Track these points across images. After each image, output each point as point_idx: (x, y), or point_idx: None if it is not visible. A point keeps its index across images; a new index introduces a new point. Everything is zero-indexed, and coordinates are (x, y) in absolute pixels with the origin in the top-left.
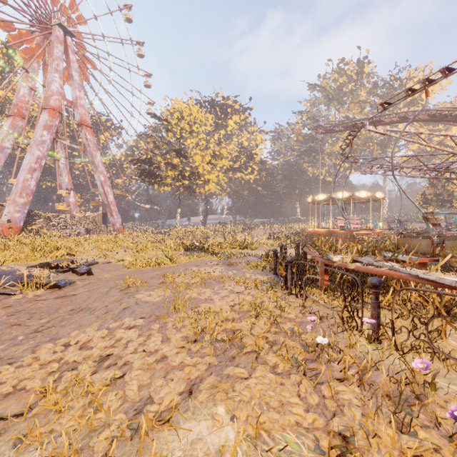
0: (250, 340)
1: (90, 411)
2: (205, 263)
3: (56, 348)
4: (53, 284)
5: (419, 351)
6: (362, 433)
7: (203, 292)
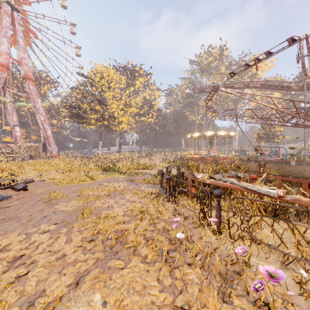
0: (132, 237)
1: None
2: (114, 180)
3: None
4: None
5: (244, 238)
6: (197, 305)
7: (107, 202)
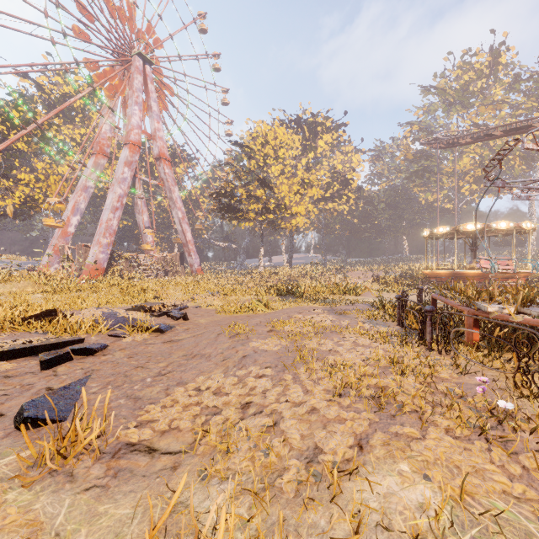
0: (405, 398)
1: (259, 454)
2: (307, 310)
3: (189, 392)
4: (156, 328)
5: None
6: None
7: (323, 343)
